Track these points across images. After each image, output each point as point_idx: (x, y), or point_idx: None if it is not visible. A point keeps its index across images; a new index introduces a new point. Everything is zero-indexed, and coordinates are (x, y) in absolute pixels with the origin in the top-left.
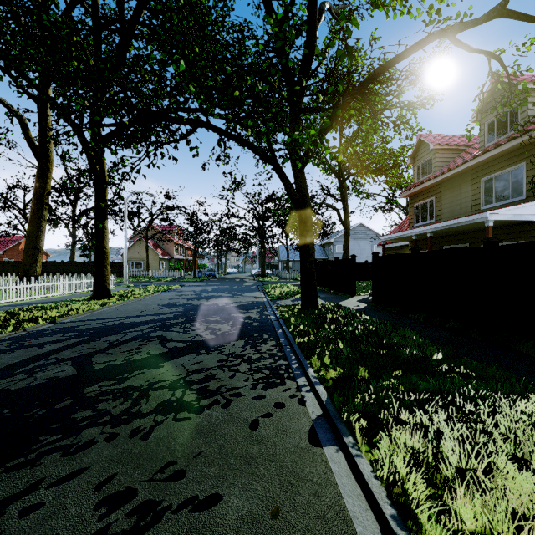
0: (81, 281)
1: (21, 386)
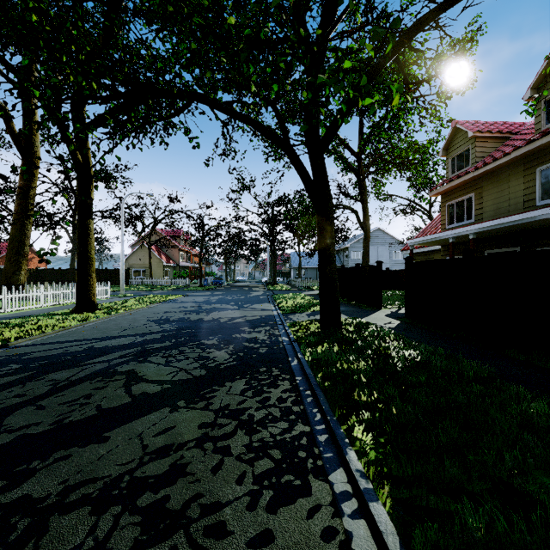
0: (67, 291)
1: None
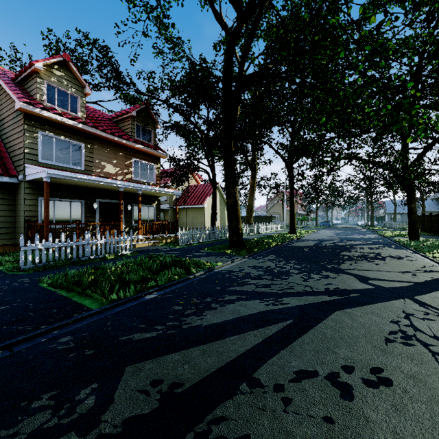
0: (275, 226)
1: (328, 245)
